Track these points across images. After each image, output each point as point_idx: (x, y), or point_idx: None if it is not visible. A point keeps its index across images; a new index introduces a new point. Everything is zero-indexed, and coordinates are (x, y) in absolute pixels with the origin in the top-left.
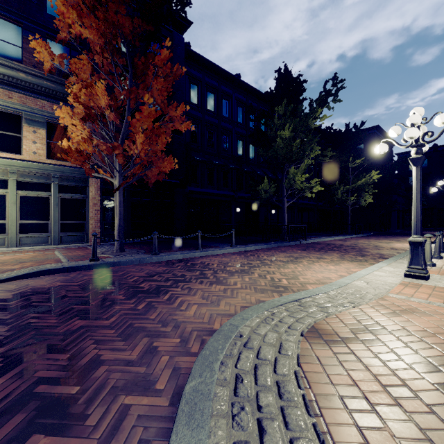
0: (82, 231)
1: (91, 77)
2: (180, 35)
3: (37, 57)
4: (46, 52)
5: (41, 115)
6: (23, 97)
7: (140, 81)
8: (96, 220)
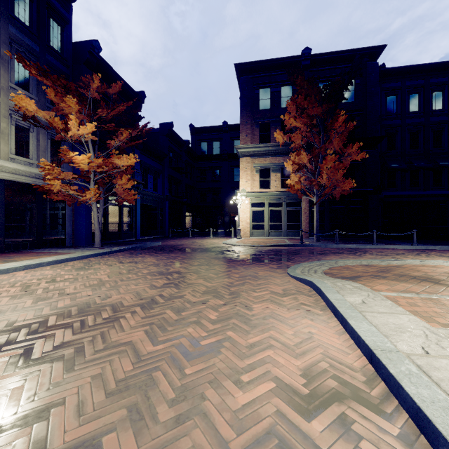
0: (298, 229)
1: (301, 142)
2: (374, 62)
3: (277, 140)
4: (281, 136)
5: (278, 166)
6: (271, 158)
7: (330, 133)
8: (306, 223)
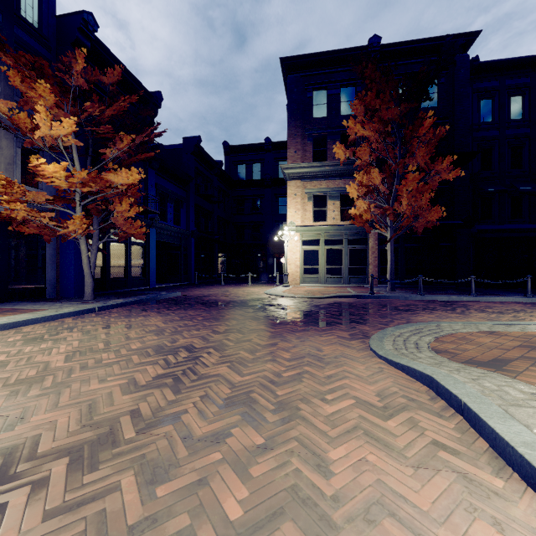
0: (363, 274)
1: (370, 157)
2: (464, 54)
3: (337, 156)
4: (342, 151)
5: (337, 191)
6: (328, 182)
7: (409, 144)
8: (374, 266)
